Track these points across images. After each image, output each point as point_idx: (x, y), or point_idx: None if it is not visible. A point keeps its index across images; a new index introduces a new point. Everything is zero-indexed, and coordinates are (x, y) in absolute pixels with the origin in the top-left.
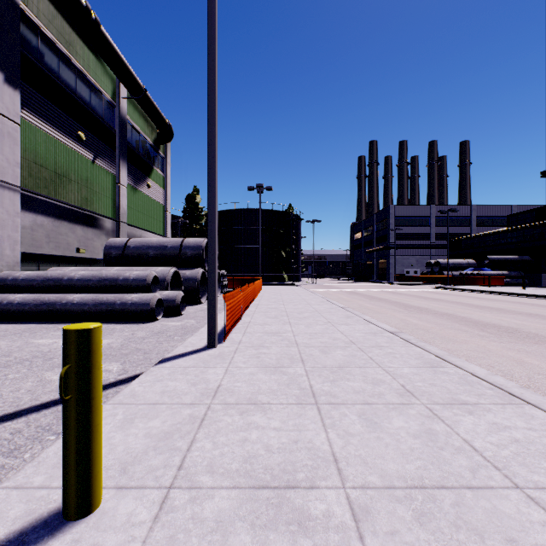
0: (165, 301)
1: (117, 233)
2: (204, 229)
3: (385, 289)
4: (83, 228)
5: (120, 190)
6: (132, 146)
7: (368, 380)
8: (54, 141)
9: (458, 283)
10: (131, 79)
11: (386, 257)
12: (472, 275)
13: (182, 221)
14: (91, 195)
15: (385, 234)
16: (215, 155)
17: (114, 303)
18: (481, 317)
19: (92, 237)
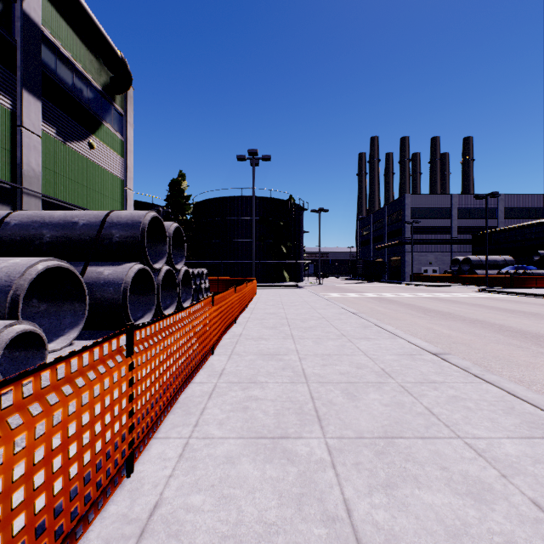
0: None
1: (17, 207)
2: (190, 221)
3: (417, 293)
4: None
5: (24, 138)
6: (57, 78)
7: None
8: None
9: (501, 285)
10: None
11: (401, 253)
12: (515, 274)
13: (164, 210)
14: None
15: (398, 227)
16: None
17: None
18: None
19: None
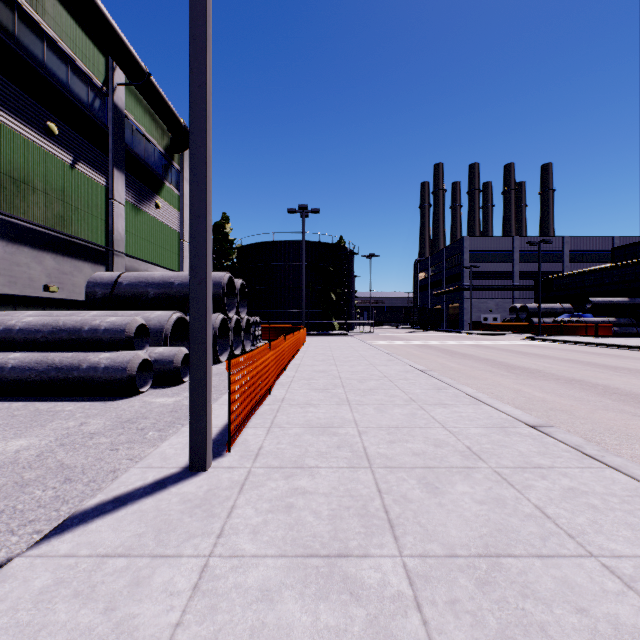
0: (158, 363)
1: (110, 266)
2: (235, 266)
3: (463, 341)
4: (55, 257)
5: (115, 208)
6: (133, 151)
7: (604, 635)
8: (6, 130)
9: (553, 333)
10: (127, 56)
11: (459, 300)
12: (569, 322)
13: None
14: (69, 213)
15: (457, 272)
16: (204, 81)
17: (71, 367)
18: (632, 386)
19: (71, 270)
